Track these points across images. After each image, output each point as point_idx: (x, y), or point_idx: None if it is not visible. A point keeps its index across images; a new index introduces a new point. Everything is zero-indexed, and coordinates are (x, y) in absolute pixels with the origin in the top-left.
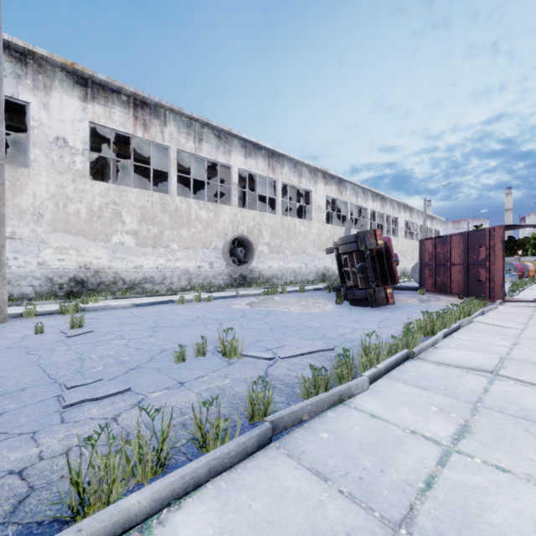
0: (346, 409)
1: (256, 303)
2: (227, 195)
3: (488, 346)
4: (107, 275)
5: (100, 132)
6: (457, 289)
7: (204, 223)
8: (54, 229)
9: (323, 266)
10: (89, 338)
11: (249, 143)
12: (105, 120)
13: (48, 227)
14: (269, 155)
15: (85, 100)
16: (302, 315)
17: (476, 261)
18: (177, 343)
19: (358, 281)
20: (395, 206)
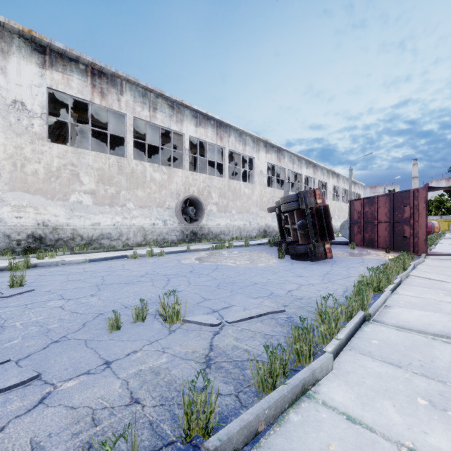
0: (312, 407)
1: (205, 258)
2: (181, 162)
3: (438, 303)
4: (65, 231)
5: (62, 101)
6: (384, 244)
7: (158, 184)
8: (12, 187)
9: (265, 224)
10: (24, 299)
11: (199, 114)
12: (63, 86)
13: (5, 186)
14: (217, 125)
15: (43, 67)
16: (248, 269)
17: (401, 219)
18: (117, 304)
19: (299, 237)
20: (325, 173)
